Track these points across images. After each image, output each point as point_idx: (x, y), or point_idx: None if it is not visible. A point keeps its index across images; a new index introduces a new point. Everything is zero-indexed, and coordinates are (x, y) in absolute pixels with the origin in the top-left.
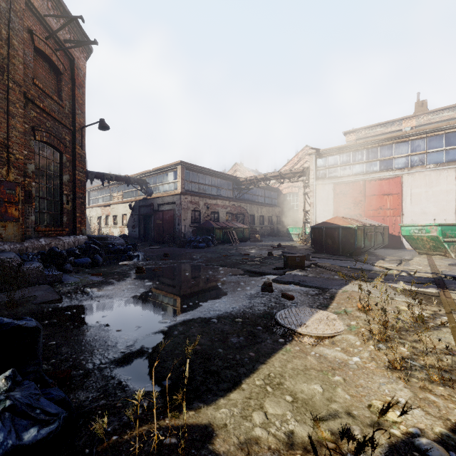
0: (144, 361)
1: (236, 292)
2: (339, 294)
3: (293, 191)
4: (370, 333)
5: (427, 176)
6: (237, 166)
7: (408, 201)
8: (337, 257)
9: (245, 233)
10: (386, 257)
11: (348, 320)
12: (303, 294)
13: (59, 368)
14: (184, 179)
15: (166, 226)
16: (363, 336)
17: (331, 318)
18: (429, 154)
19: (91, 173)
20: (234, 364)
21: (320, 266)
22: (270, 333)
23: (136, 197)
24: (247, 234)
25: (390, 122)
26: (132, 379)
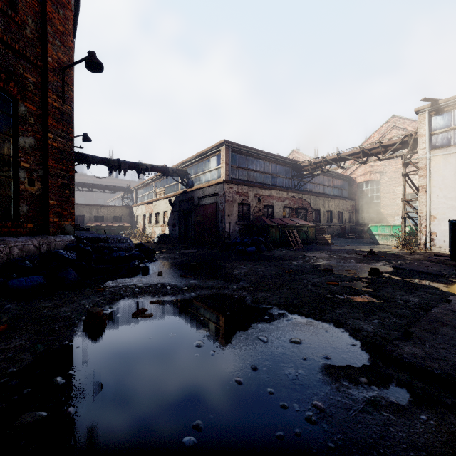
0: None
1: None
2: None
3: (372, 178)
4: None
5: None
6: (295, 153)
7: None
8: None
9: (309, 233)
10: None
11: None
12: None
13: None
14: (228, 163)
15: (207, 223)
16: None
17: None
18: None
19: (124, 163)
20: None
21: None
22: None
23: (177, 191)
24: (312, 234)
25: None
26: None
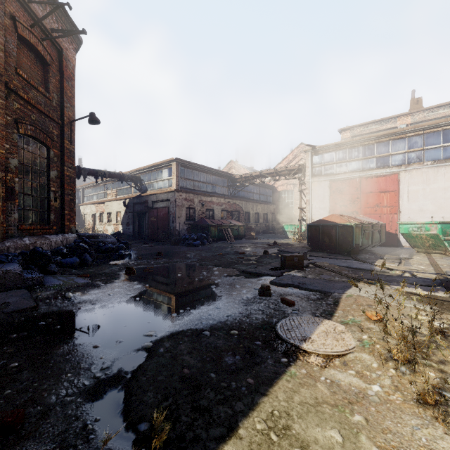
0: (119, 391)
1: (231, 296)
2: (343, 299)
3: (288, 188)
4: (389, 352)
5: (424, 173)
6: (232, 163)
7: (405, 199)
8: (335, 256)
9: (240, 230)
10: (384, 256)
11: (359, 334)
12: (304, 299)
13: (13, 402)
14: (178, 176)
15: (160, 223)
16: (381, 357)
17: (339, 330)
18: (426, 151)
19: (84, 170)
20: (228, 396)
21: (319, 266)
22: (270, 349)
23: (130, 194)
24: (242, 231)
25: (386, 120)
26: (101, 419)
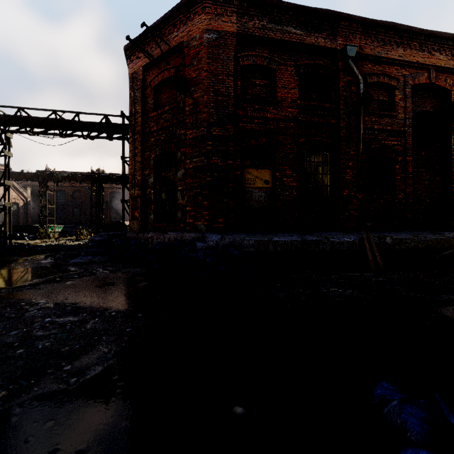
0: None
1: None
2: None
3: None
4: None
5: None
6: None
7: None
8: None
9: None
10: None
11: None
12: None
13: None
14: None
15: None
16: None
17: None
18: None
19: None
20: None
21: None
22: None
23: None
24: None
25: None
26: None
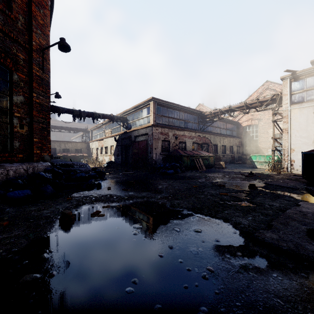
0: None
1: None
2: None
3: (252, 123)
4: None
5: None
6: (200, 106)
7: None
8: None
9: (210, 160)
10: None
11: None
12: None
13: None
14: (155, 113)
15: (140, 154)
16: None
17: None
18: None
19: (83, 112)
20: None
21: None
22: None
23: (120, 132)
24: (212, 161)
25: None
26: None
